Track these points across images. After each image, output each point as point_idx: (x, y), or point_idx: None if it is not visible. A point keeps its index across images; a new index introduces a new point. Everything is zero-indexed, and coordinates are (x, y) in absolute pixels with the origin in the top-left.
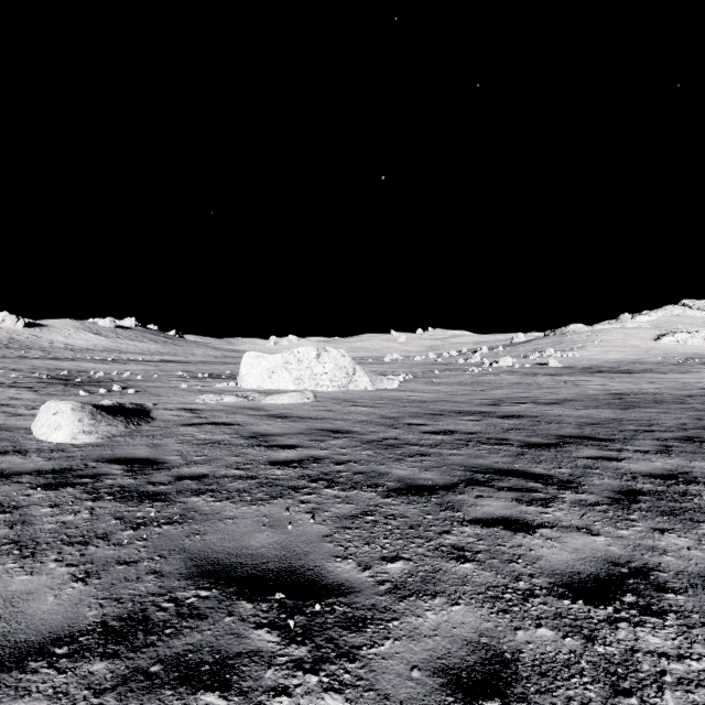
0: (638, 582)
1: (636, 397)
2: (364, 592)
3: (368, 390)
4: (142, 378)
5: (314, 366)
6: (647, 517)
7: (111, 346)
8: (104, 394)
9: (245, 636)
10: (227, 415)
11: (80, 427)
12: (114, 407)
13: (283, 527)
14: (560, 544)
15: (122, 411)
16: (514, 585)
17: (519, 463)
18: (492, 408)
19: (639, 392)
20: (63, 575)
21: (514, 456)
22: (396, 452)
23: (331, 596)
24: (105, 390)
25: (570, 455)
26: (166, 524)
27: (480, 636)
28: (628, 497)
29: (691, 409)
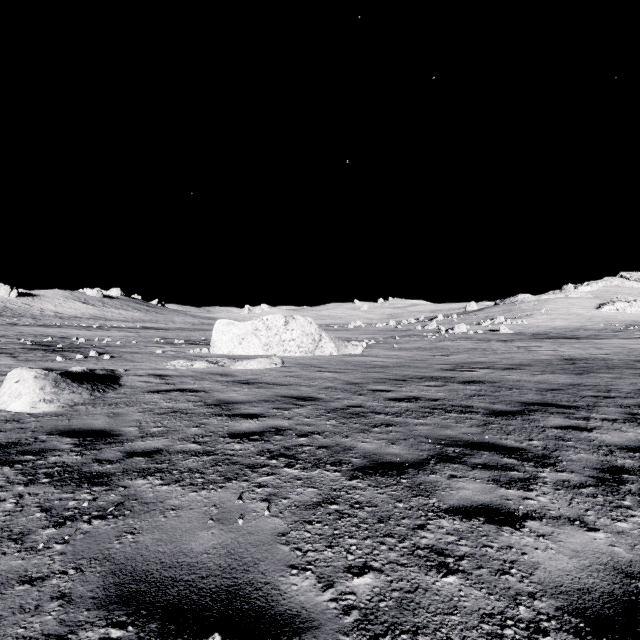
0: None
1: (587, 362)
2: (324, 627)
3: (333, 355)
4: (121, 344)
5: (282, 333)
6: None
7: (98, 314)
8: (80, 360)
9: None
10: (195, 381)
11: (41, 396)
12: (83, 373)
13: (233, 521)
14: (555, 544)
15: (92, 377)
16: (514, 613)
17: (488, 434)
18: (453, 373)
19: (590, 358)
20: None
21: (482, 426)
22: (361, 421)
23: (281, 636)
24: (81, 356)
25: (538, 424)
26: (98, 519)
27: None
28: (613, 476)
29: None
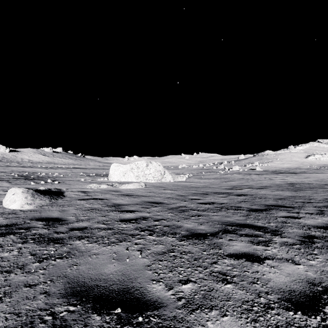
0: None
1: (300, 185)
2: (168, 306)
3: (171, 182)
4: (63, 176)
5: (145, 170)
6: (322, 252)
7: (50, 161)
8: (43, 184)
9: None
10: (101, 194)
11: (26, 201)
12: (45, 190)
13: (124, 260)
14: (279, 270)
15: (50, 192)
16: (258, 300)
17: (248, 220)
18: (231, 190)
19: (301, 183)
20: None
21: (245, 216)
22: (185, 214)
23: (148, 310)
24: (43, 182)
25: (273, 215)
26: (59, 259)
27: None
28: (309, 240)
29: None
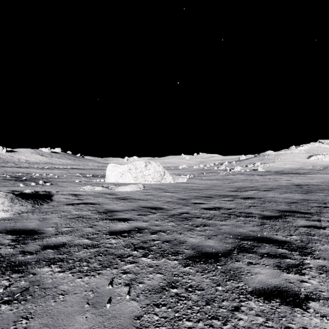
0: None
1: (308, 186)
2: None
3: (171, 183)
4: (58, 177)
5: (144, 171)
6: None
7: (48, 161)
8: (33, 186)
9: None
10: (94, 198)
11: (1, 208)
12: (31, 193)
13: (103, 305)
14: None
15: (36, 196)
16: None
17: (265, 231)
18: (236, 193)
19: (309, 184)
20: None
21: (260, 226)
22: (188, 223)
23: None
24: (34, 183)
25: (292, 224)
26: (6, 304)
27: None
28: None
29: None
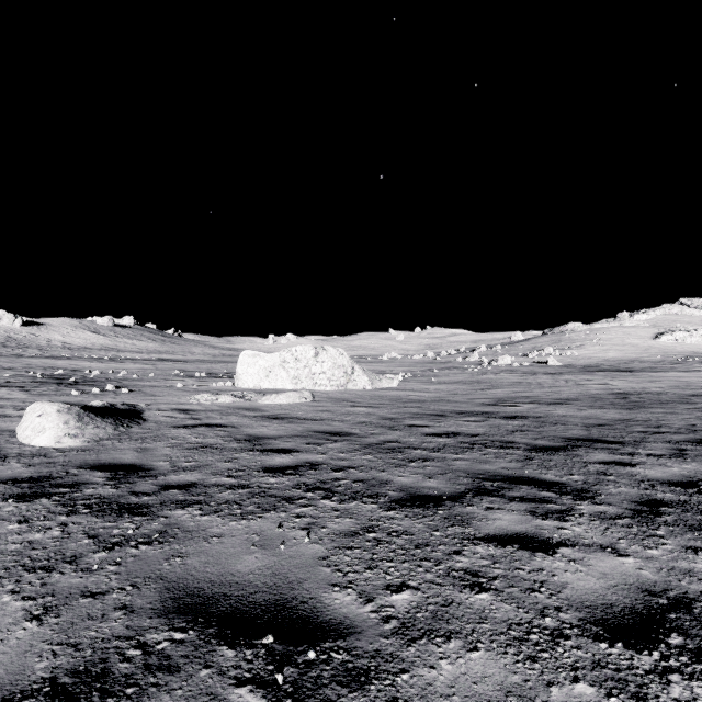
0: (681, 617)
1: (640, 396)
2: (366, 632)
3: (367, 389)
4: (138, 377)
5: (312, 365)
6: (675, 532)
7: (109, 345)
8: (96, 394)
9: (222, 697)
10: (222, 416)
11: (66, 430)
12: (104, 407)
13: (275, 547)
14: (585, 568)
15: (113, 412)
16: (540, 622)
17: (528, 469)
18: (494, 408)
19: (642, 392)
20: (16, 612)
21: (522, 461)
22: (397, 456)
23: (327, 639)
24: (98, 390)
25: (580, 460)
26: (144, 544)
27: (507, 695)
28: (650, 508)
29: (698, 409)
